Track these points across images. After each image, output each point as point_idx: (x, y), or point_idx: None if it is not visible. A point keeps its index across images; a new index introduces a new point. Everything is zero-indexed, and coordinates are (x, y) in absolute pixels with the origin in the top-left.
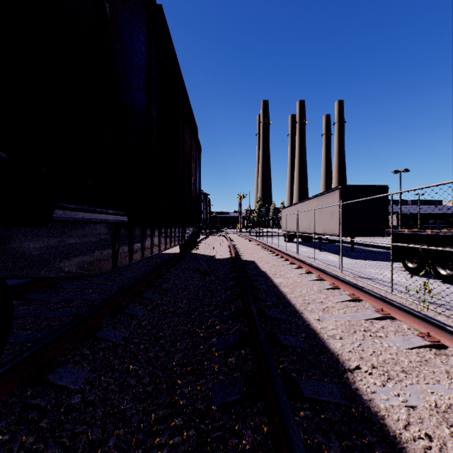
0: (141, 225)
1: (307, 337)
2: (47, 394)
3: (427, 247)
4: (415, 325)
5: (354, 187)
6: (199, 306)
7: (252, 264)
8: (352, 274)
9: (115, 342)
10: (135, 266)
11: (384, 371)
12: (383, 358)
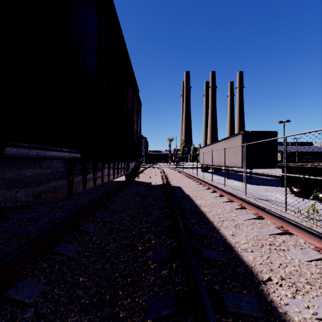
0: (92, 160)
1: (225, 251)
2: (3, 309)
3: (315, 177)
4: (310, 240)
5: (253, 133)
6: (139, 223)
7: (179, 189)
8: (254, 197)
9: (69, 256)
10: (92, 191)
11: (292, 283)
12: (289, 270)
